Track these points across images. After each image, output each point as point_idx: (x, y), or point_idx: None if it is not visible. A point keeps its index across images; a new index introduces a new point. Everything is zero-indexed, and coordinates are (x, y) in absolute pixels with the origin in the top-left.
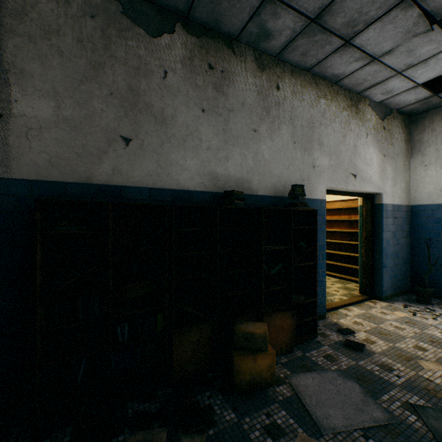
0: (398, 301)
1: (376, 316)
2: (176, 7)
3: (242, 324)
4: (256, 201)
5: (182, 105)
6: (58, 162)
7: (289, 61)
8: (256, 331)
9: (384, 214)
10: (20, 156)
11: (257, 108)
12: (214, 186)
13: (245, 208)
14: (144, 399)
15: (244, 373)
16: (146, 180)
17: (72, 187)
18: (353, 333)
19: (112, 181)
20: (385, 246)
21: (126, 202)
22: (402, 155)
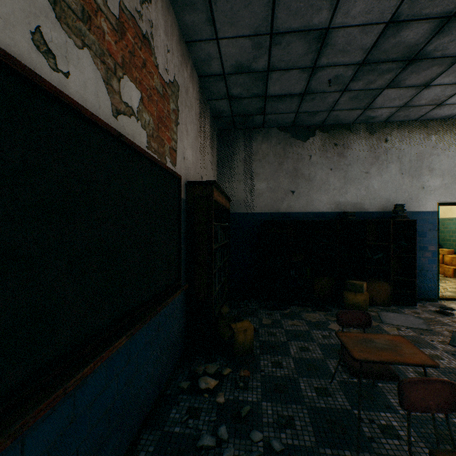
0: None
1: None
2: (315, 124)
3: (350, 280)
4: (367, 215)
5: (319, 169)
6: (267, 205)
7: (395, 121)
8: (357, 282)
9: None
10: (256, 204)
11: (368, 159)
12: (337, 208)
13: (355, 220)
14: (301, 302)
15: (349, 300)
16: (301, 209)
17: (272, 214)
18: (452, 310)
19: (286, 210)
20: None
21: (292, 219)
22: None
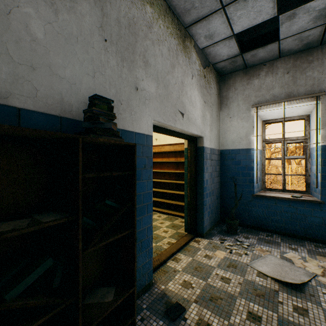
0: (215, 235)
1: (203, 264)
2: None
3: None
4: (4, 118)
5: None
6: None
7: None
8: None
9: (205, 156)
10: None
11: None
12: None
13: None
14: None
15: None
16: None
17: None
18: (183, 311)
19: None
20: (205, 186)
21: None
22: (216, 106)
